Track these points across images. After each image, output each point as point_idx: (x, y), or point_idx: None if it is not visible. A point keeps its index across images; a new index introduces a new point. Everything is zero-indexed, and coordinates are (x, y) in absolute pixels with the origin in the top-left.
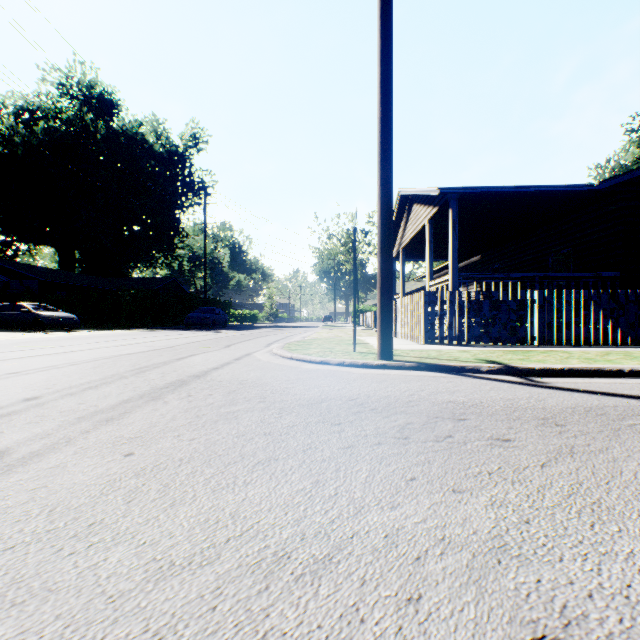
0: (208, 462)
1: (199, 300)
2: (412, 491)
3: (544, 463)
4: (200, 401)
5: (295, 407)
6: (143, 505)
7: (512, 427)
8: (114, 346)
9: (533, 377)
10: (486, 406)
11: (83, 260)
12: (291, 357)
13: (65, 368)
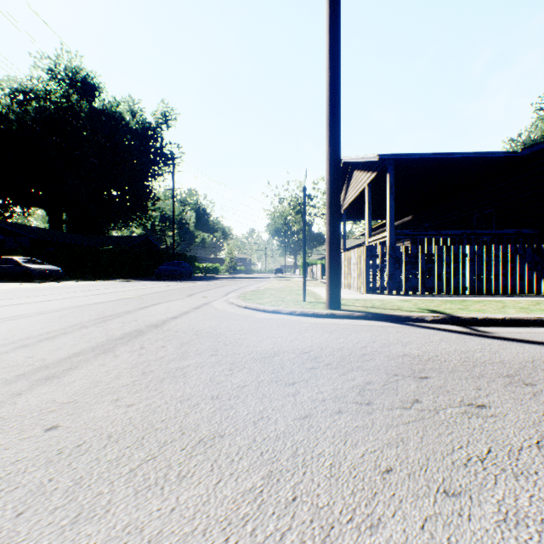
0: (140, 441)
1: (168, 255)
2: (393, 493)
3: (539, 441)
4: (151, 354)
5: (247, 362)
6: (35, 522)
7: (480, 387)
8: (88, 295)
9: (476, 326)
10: (443, 360)
11: (69, 221)
12: (246, 306)
13: (33, 317)
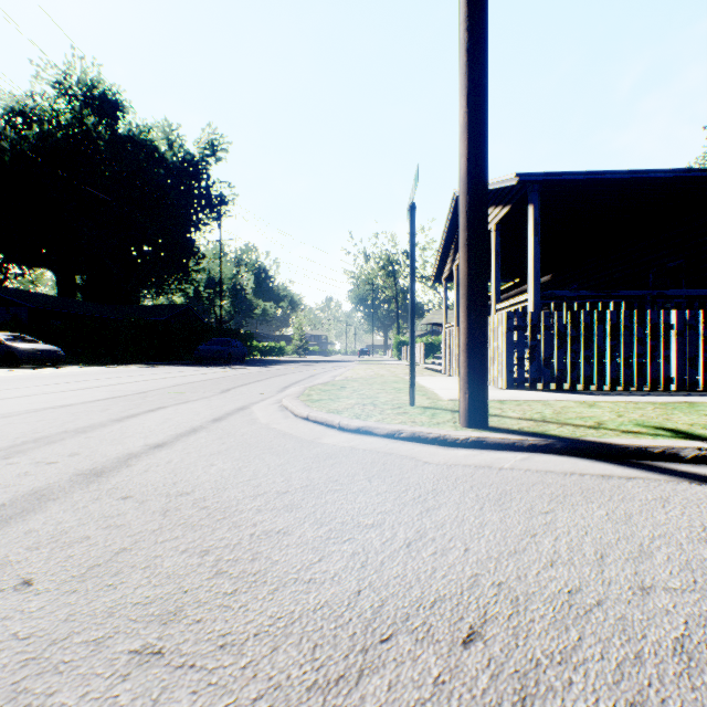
0: None
1: (215, 330)
2: None
3: None
4: None
5: None
6: None
7: None
8: (65, 391)
9: None
10: None
11: (85, 285)
12: (307, 416)
13: None
